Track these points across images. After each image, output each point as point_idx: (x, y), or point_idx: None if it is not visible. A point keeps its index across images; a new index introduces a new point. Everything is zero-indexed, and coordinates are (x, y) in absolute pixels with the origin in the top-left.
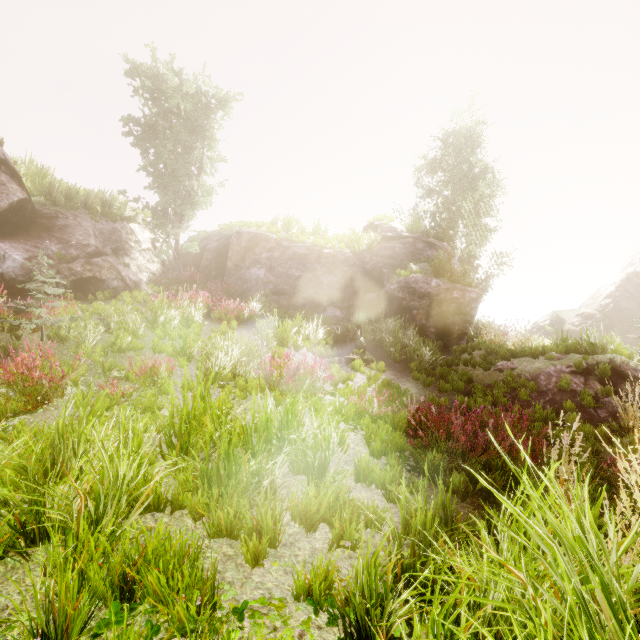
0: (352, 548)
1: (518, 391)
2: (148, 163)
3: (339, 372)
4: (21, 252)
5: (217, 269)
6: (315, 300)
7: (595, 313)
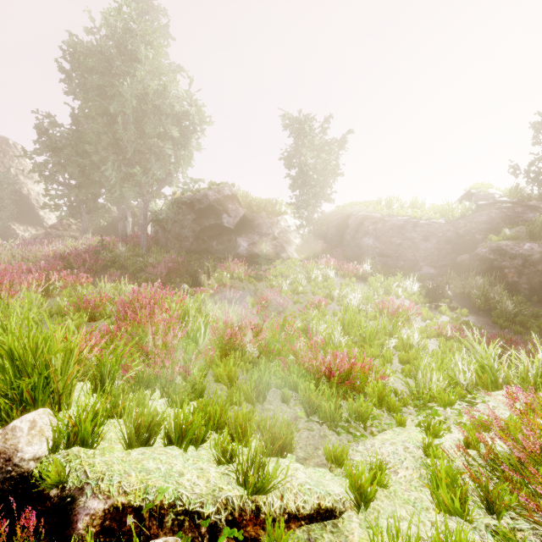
0: None
1: None
2: (295, 177)
3: (427, 313)
4: (245, 242)
5: (336, 240)
6: (412, 261)
7: None
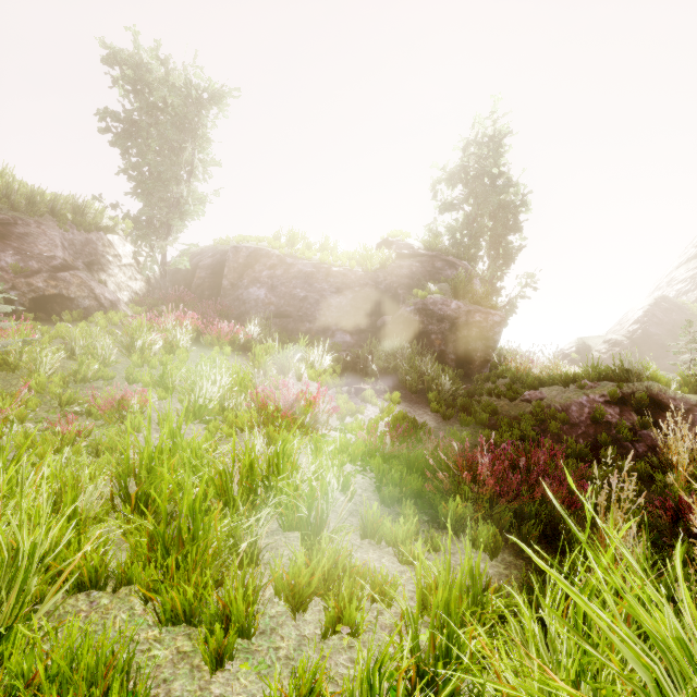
0: (353, 634)
1: (548, 424)
2: (129, 165)
3: (347, 404)
4: None
5: (211, 288)
6: (322, 324)
7: (623, 339)
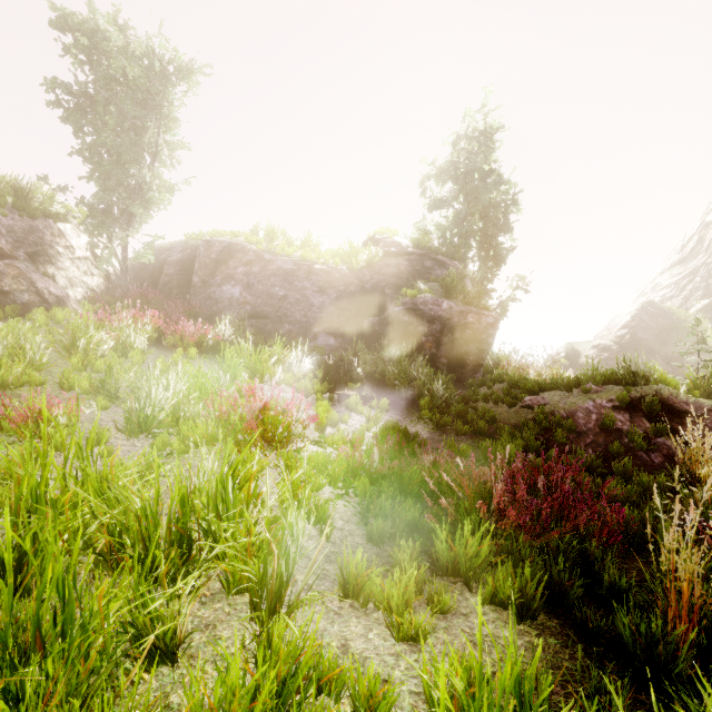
0: None
1: (552, 432)
2: (83, 144)
3: (328, 412)
4: None
5: (180, 286)
6: (303, 325)
7: (611, 345)
